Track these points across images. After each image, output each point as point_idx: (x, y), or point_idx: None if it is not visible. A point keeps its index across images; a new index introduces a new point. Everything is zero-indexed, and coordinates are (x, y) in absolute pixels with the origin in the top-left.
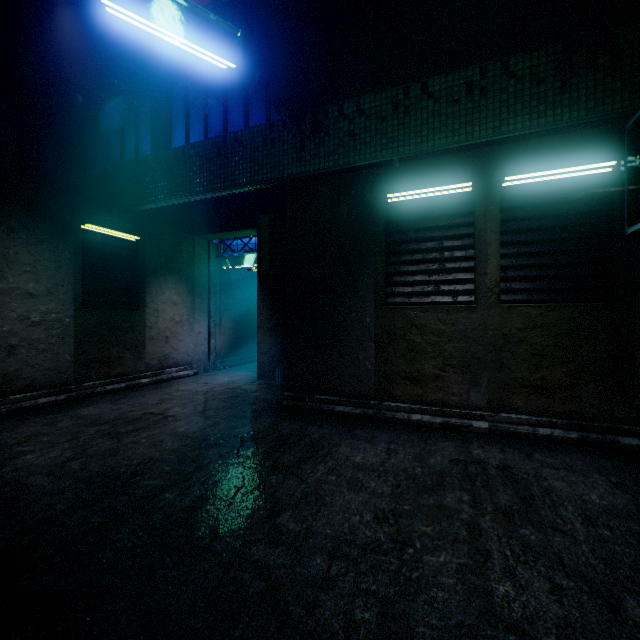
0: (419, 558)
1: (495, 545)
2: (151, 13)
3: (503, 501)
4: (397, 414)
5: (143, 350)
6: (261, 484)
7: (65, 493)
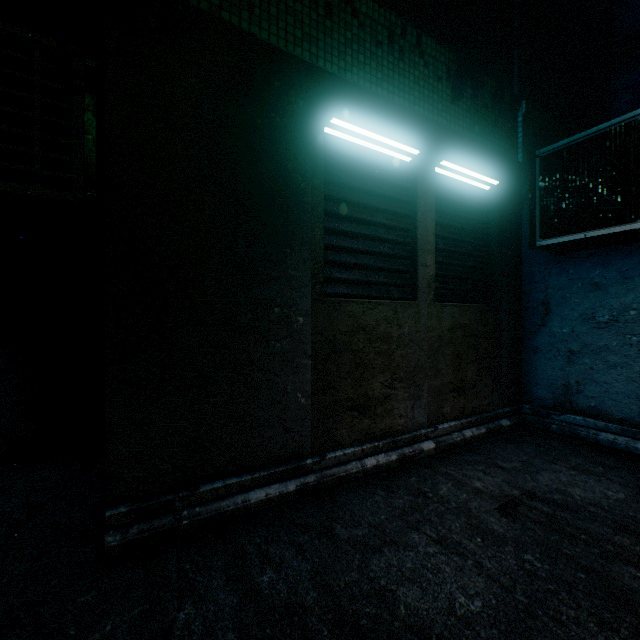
0: None
1: None
2: None
3: (639, 548)
4: (349, 467)
5: None
6: None
7: None
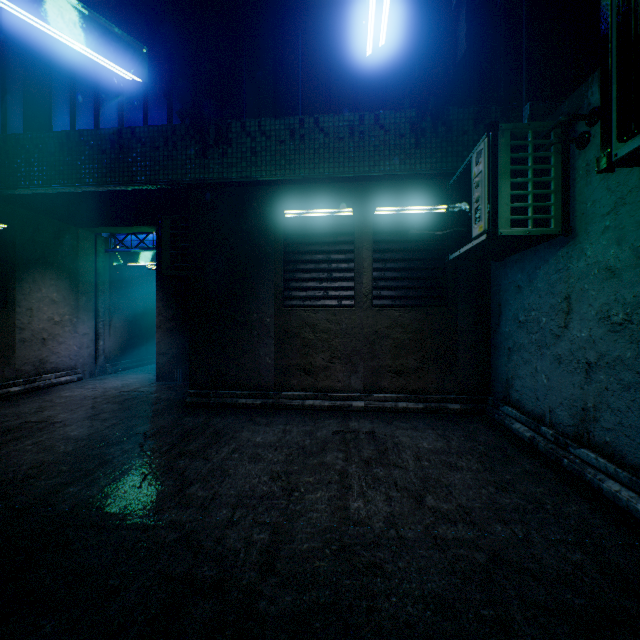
0: (303, 497)
1: (356, 481)
2: (49, 14)
3: (366, 454)
4: (293, 401)
5: (12, 354)
6: (169, 468)
7: None
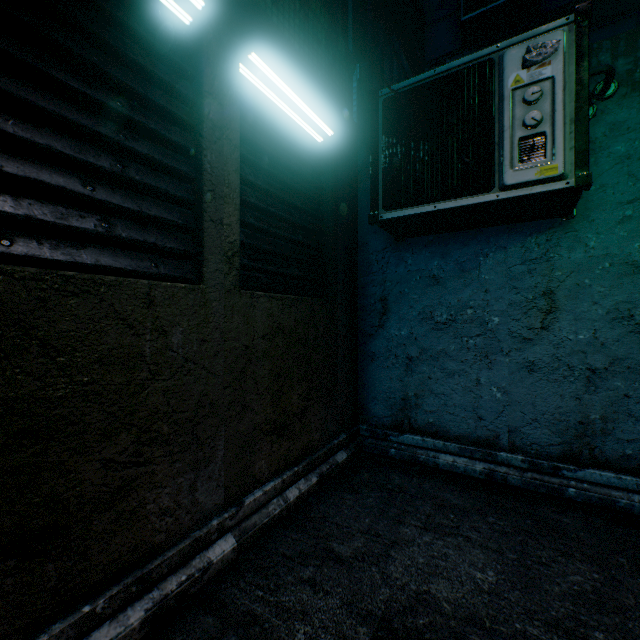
0: None
1: None
2: None
3: None
4: None
5: None
6: None
7: None
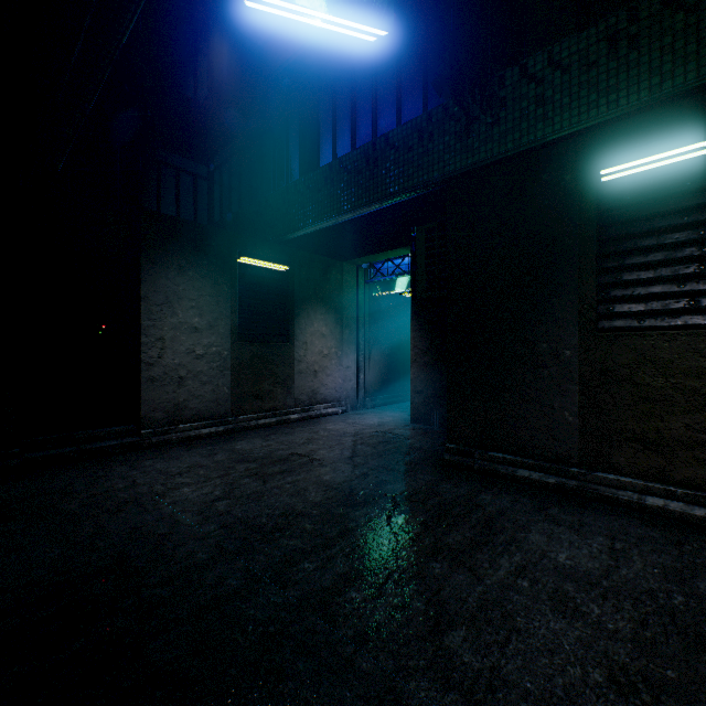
0: None
1: None
2: None
3: None
4: (618, 492)
5: (292, 384)
6: (419, 573)
7: (208, 539)
